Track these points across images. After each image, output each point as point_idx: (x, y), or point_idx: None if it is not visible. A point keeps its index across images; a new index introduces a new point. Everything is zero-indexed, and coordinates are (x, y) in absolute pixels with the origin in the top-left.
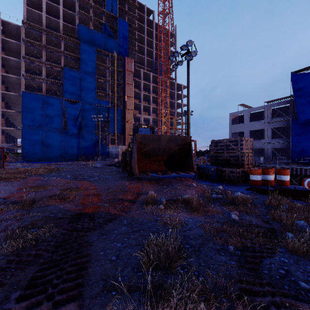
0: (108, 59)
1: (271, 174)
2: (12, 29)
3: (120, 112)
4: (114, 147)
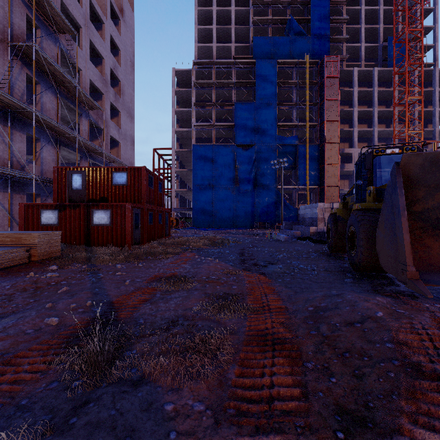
0: (294, 72)
1: None
2: (185, 77)
3: (314, 150)
4: (307, 206)
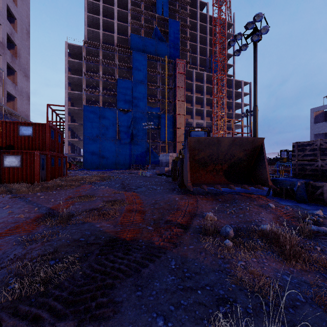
0: (158, 64)
1: None
2: (76, 50)
3: (171, 118)
4: (164, 155)
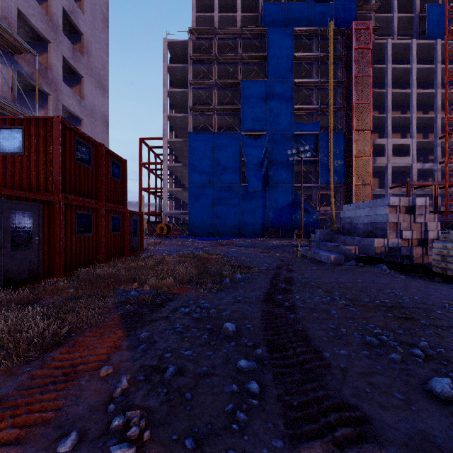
0: (314, 44)
1: None
2: (180, 52)
3: (340, 140)
4: (361, 205)
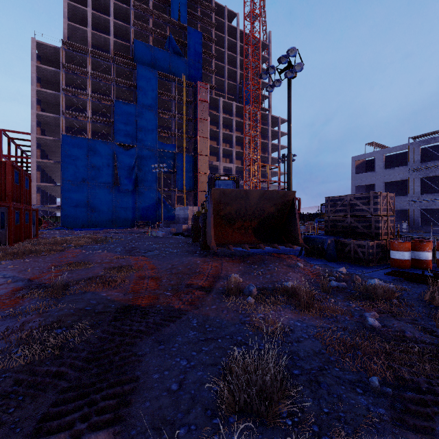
0: (174, 86)
1: (426, 250)
2: (50, 53)
3: (190, 159)
4: (181, 208)
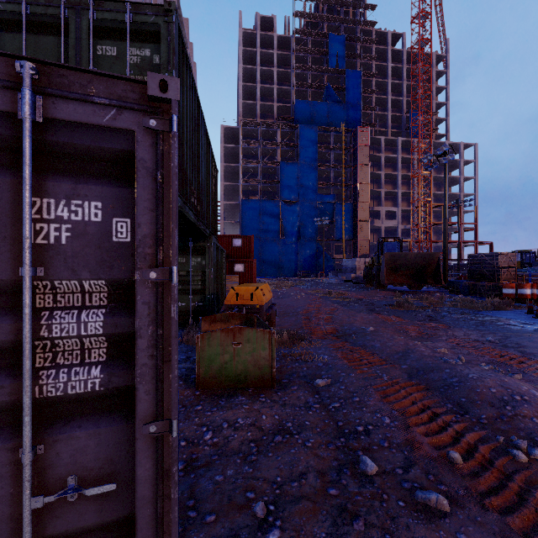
0: (332, 136)
1: (525, 288)
2: (231, 132)
3: (349, 208)
4: (349, 260)
